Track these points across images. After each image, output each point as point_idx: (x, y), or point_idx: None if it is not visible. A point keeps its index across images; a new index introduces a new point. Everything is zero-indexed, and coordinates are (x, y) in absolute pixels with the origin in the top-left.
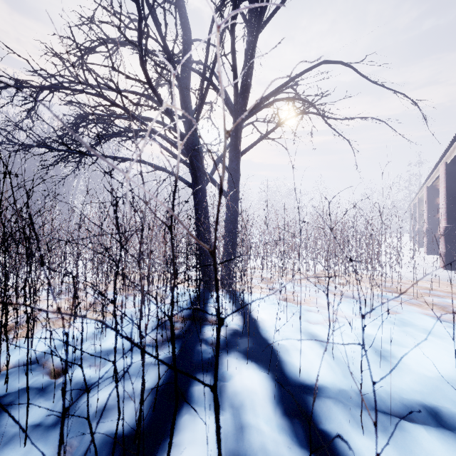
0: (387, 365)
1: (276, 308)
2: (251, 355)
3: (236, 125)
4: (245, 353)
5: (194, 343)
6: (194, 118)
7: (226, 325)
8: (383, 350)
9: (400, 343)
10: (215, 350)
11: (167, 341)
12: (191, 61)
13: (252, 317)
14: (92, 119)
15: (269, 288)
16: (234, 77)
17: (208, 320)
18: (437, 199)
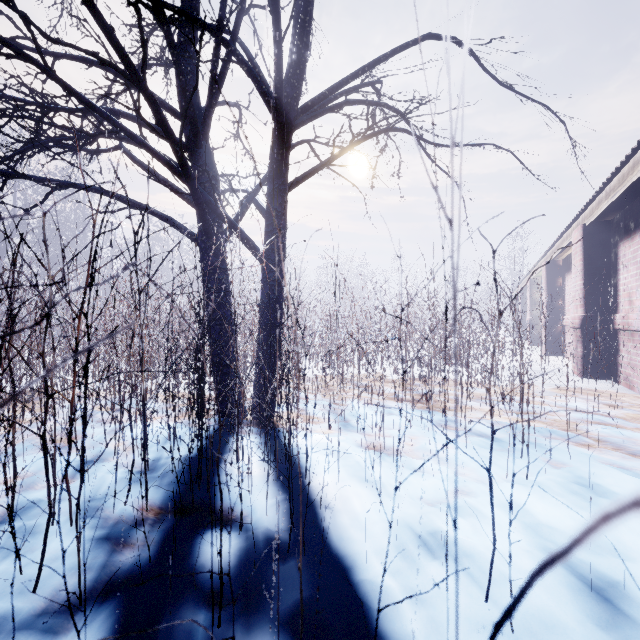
0: (636, 639)
1: (355, 471)
2: (308, 637)
3: (280, 128)
4: (293, 632)
5: (161, 607)
6: (203, 115)
7: (254, 526)
8: (599, 582)
9: (613, 550)
10: (214, 632)
11: (92, 602)
12: (198, 15)
13: (310, 499)
14: (3, 109)
15: (340, 428)
16: (275, 28)
17: (215, 514)
18: (560, 279)
